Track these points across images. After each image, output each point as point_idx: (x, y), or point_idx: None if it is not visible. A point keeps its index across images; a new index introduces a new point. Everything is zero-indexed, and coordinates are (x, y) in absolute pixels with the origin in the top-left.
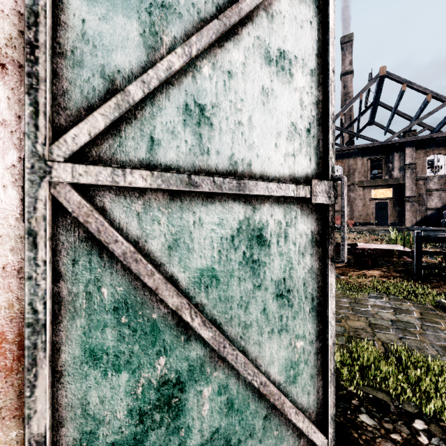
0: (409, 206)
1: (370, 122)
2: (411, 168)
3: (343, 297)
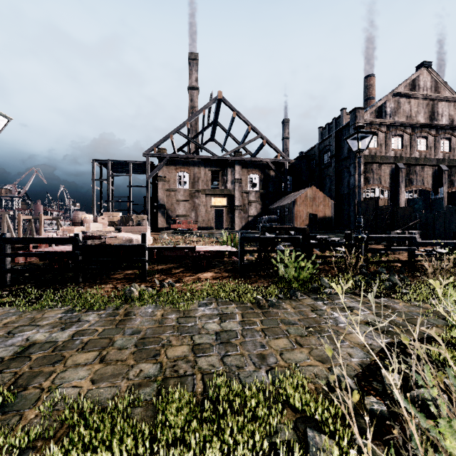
0: (238, 213)
1: (211, 139)
2: (239, 183)
3: (172, 313)
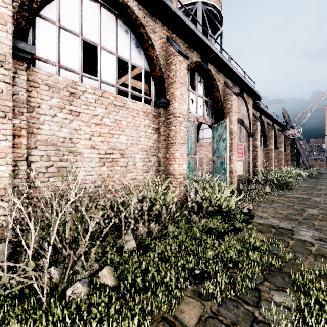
0: None
1: None
2: None
3: None
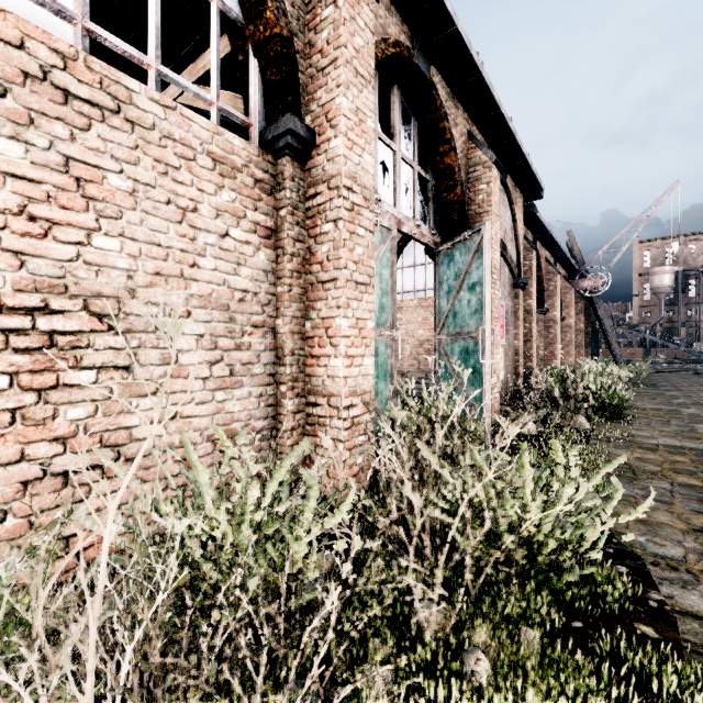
0: None
1: None
2: None
3: None
